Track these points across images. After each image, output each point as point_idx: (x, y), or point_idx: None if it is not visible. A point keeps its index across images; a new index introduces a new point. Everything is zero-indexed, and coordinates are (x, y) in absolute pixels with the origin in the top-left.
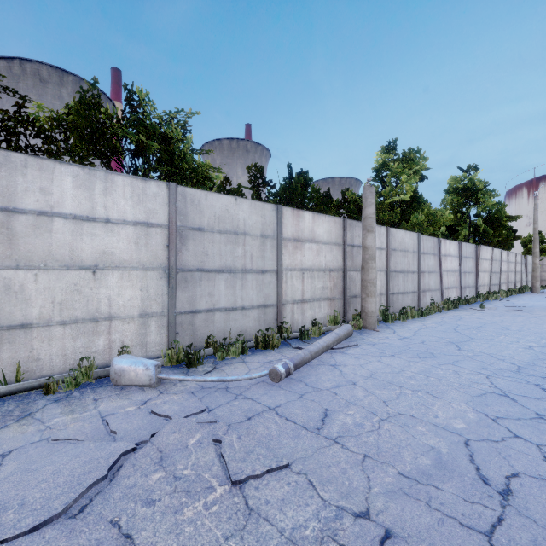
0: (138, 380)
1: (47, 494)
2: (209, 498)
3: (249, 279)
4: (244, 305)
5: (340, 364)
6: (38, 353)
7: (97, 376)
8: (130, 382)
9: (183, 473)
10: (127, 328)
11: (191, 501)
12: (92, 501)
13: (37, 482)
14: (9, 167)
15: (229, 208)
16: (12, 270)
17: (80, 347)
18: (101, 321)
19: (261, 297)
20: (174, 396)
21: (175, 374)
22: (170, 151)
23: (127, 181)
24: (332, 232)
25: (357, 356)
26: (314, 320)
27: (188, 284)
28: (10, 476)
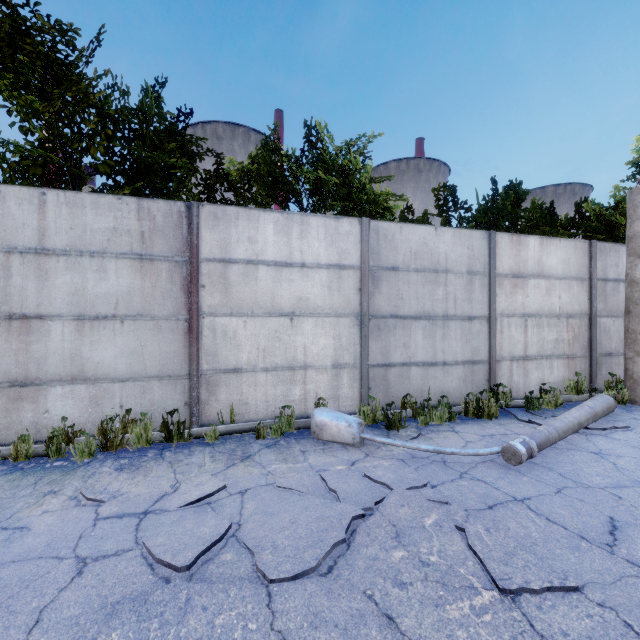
0: (340, 437)
1: (294, 543)
2: (475, 601)
3: (452, 327)
4: (445, 360)
5: (609, 453)
6: (247, 397)
7: (297, 427)
8: (331, 438)
9: (430, 558)
10: (320, 378)
11: (451, 597)
12: (336, 563)
13: (279, 527)
14: (226, 221)
15: (428, 241)
16: (227, 317)
17: (279, 395)
18: (297, 369)
19: (467, 350)
20: (383, 461)
21: (376, 435)
22: (348, 184)
23: (321, 221)
24: (570, 262)
25: (636, 444)
26: (542, 385)
27: (381, 333)
28: (254, 515)
